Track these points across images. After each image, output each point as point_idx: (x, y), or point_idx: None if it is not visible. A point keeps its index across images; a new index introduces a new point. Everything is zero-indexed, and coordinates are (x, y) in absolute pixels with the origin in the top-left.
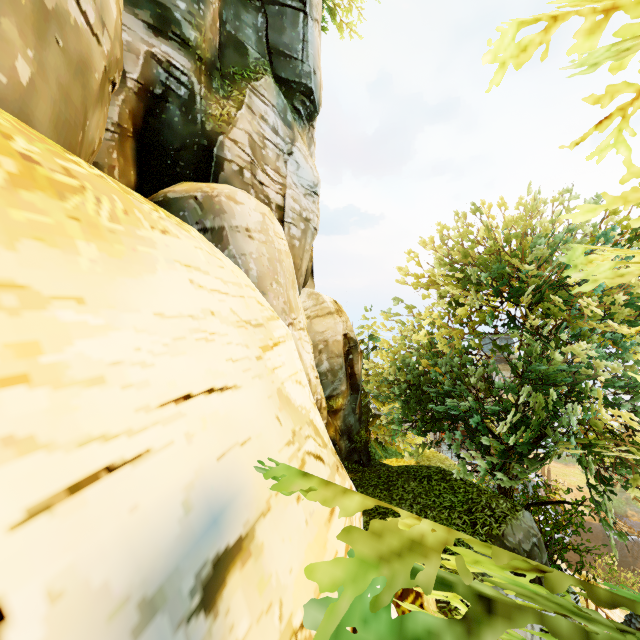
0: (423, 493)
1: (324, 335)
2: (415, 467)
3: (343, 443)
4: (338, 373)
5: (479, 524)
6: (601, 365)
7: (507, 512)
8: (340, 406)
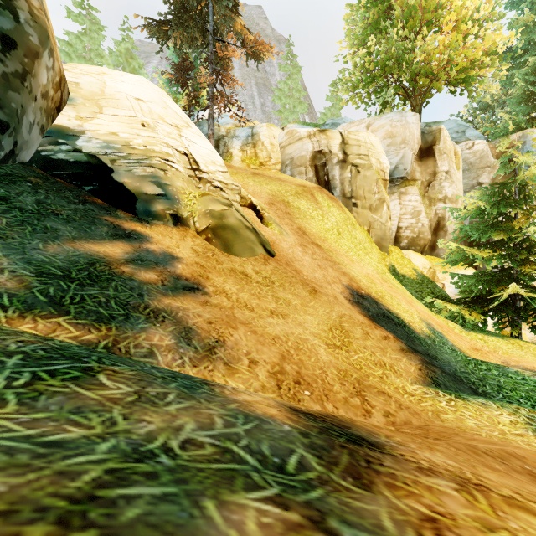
0: None
1: None
2: None
3: None
4: None
5: None
6: None
7: None
8: None
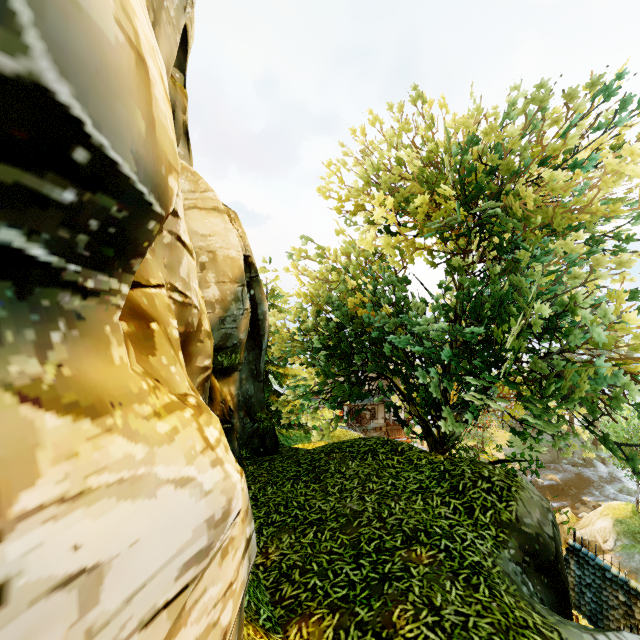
0: (373, 476)
1: (207, 241)
2: (347, 442)
3: (239, 422)
4: (231, 306)
5: (478, 508)
6: (604, 260)
7: (507, 481)
8: (234, 365)
